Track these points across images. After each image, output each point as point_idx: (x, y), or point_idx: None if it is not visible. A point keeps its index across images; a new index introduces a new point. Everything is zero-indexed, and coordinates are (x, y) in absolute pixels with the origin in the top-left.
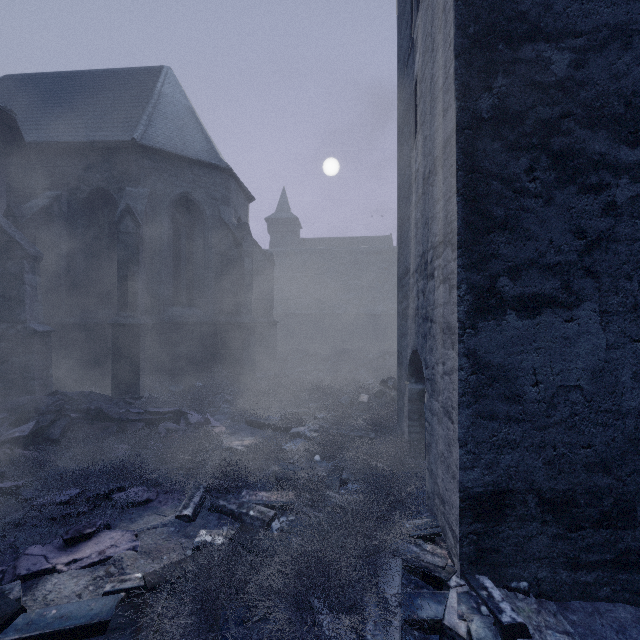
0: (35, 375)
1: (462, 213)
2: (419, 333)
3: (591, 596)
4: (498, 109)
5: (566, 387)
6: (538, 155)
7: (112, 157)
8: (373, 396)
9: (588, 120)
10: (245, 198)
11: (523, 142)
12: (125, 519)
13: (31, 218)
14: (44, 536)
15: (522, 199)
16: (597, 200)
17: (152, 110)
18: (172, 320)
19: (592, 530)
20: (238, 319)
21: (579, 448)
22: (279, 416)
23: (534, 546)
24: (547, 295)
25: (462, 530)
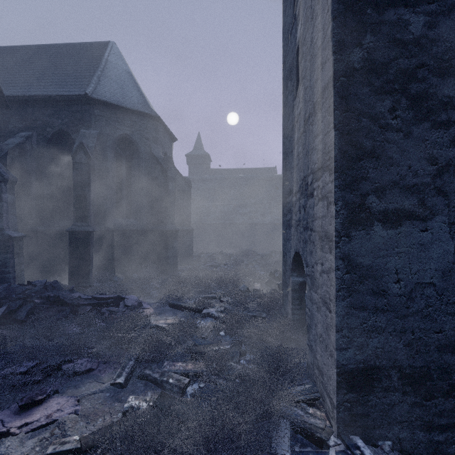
0: (10, 270)
1: (338, 144)
2: (301, 239)
3: (442, 452)
4: (367, 61)
5: (422, 284)
6: (399, 98)
7: (70, 107)
8: (264, 284)
9: (439, 70)
10: (170, 139)
11: (387, 87)
12: (71, 386)
13: (8, 152)
14: (4, 402)
15: (386, 133)
16: (446, 134)
17: (101, 73)
18: (115, 228)
19: (443, 399)
20: (164, 227)
21: (432, 333)
22: (194, 300)
23: (396, 412)
24: (406, 210)
25: (338, 399)
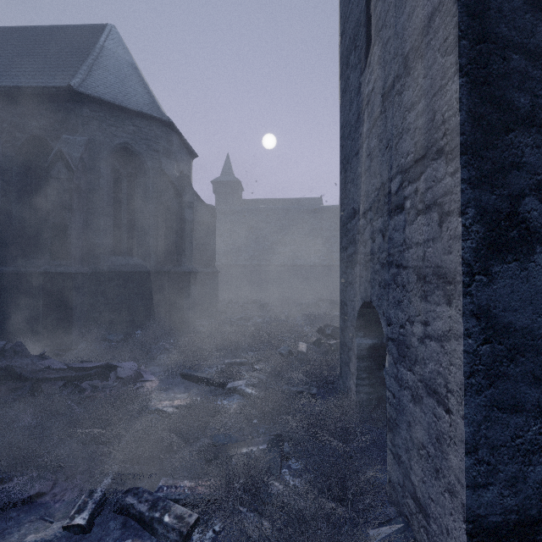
0: None
1: (467, 102)
2: (375, 281)
3: None
4: None
5: None
6: None
7: (49, 105)
8: (311, 344)
9: None
10: (188, 154)
11: None
12: None
13: None
14: None
15: None
16: None
17: (93, 62)
18: (111, 269)
19: None
20: (178, 268)
21: None
22: (216, 368)
23: None
24: None
25: None
